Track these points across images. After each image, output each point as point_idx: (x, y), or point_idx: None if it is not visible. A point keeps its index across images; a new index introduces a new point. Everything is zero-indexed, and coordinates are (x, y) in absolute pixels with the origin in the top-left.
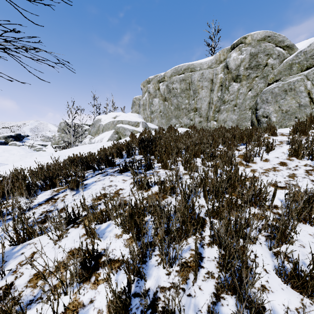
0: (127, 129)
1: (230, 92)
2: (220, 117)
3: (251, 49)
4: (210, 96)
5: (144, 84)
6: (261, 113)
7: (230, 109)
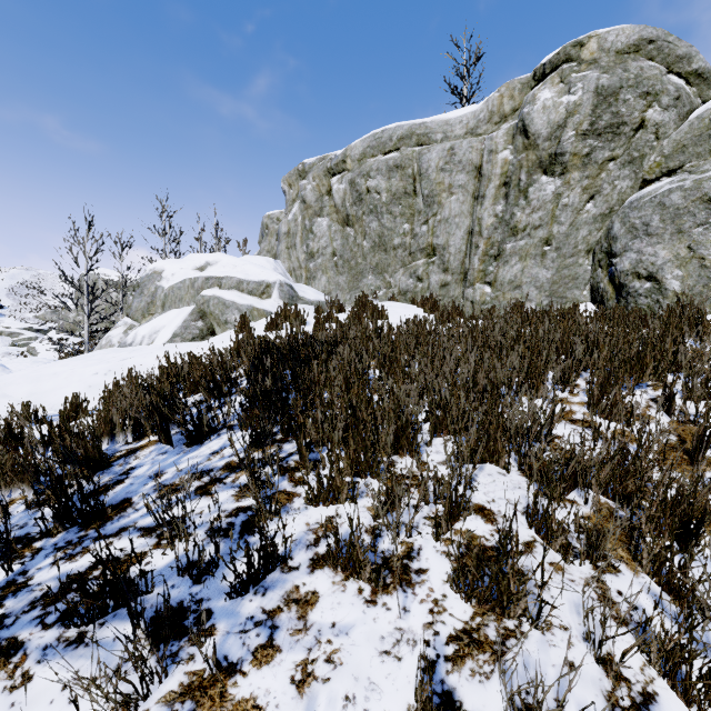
0: (231, 306)
1: (532, 204)
2: (503, 273)
3: (599, 76)
4: (474, 215)
5: (291, 178)
6: (630, 266)
7: (531, 252)
